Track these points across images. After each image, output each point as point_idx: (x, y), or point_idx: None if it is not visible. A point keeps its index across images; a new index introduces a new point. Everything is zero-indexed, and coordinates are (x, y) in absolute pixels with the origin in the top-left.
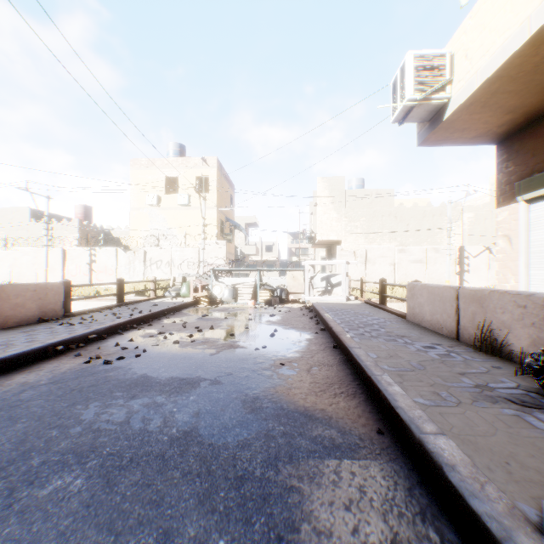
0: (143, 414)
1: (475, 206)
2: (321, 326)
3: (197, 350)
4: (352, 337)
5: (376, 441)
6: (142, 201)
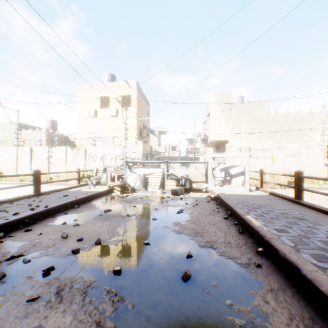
0: None
1: None
2: (251, 240)
3: None
4: None
5: None
6: (84, 114)
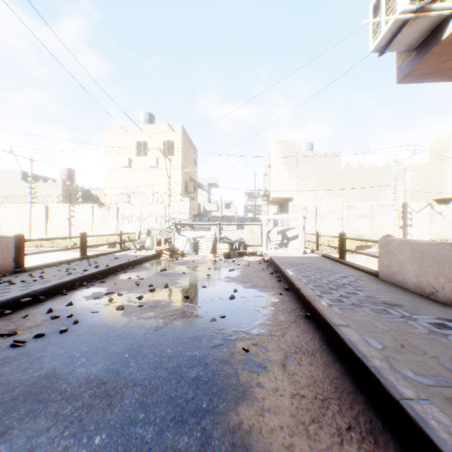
0: None
1: (415, 166)
2: (284, 284)
3: (141, 321)
4: (329, 305)
5: None
6: (115, 163)
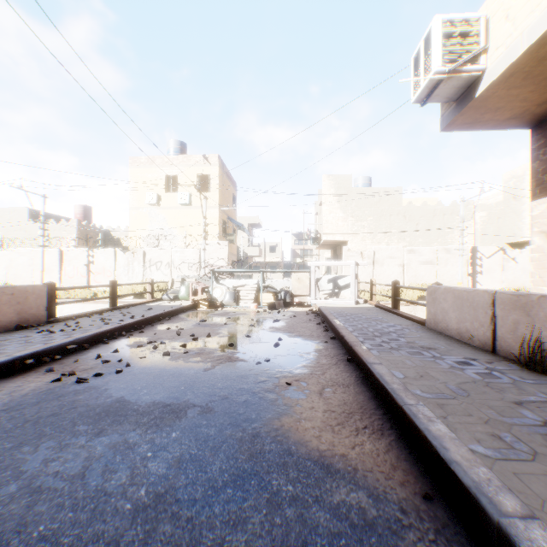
0: (106, 461)
1: (487, 204)
2: (331, 334)
3: (189, 364)
4: (369, 348)
5: (426, 514)
6: (141, 201)
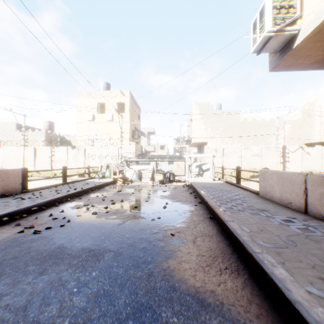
0: (43, 296)
1: (292, 120)
2: (198, 200)
3: (108, 220)
4: (224, 210)
5: None
6: (83, 118)
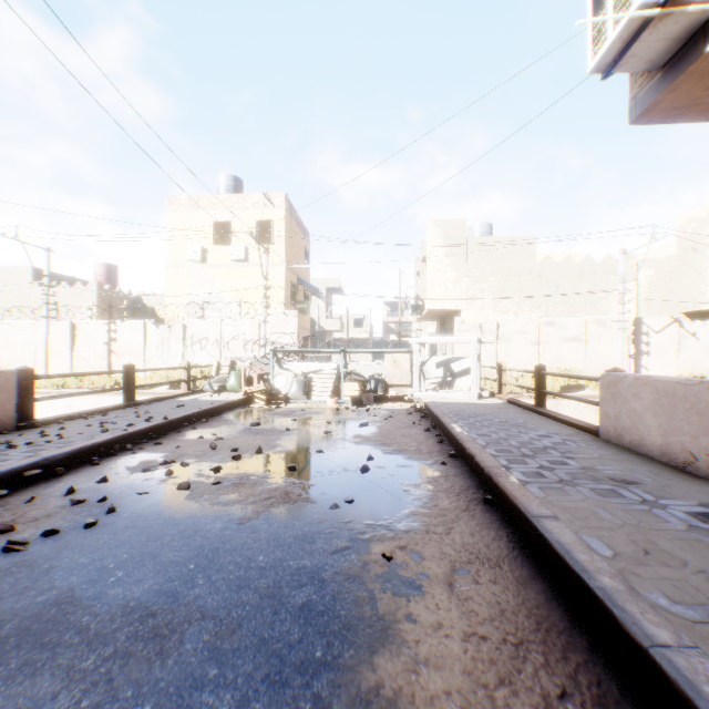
0: None
1: (653, 260)
2: (449, 448)
3: (217, 508)
4: (522, 482)
5: None
6: (181, 256)
